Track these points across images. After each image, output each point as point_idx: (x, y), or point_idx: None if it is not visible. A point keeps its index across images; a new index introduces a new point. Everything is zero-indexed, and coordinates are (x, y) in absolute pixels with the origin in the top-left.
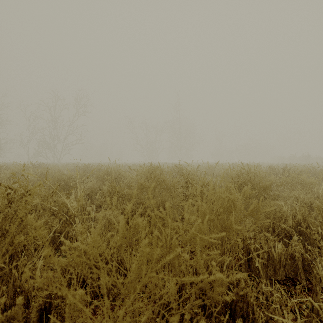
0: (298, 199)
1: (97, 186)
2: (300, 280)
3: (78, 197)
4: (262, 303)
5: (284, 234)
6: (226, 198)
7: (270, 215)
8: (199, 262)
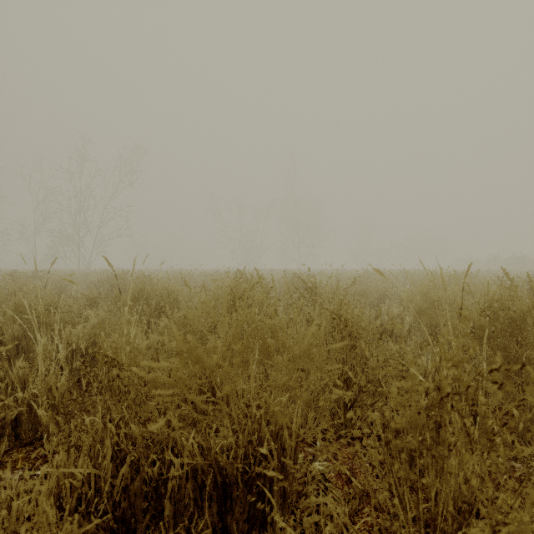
0: None
1: (110, 327)
2: None
3: None
4: None
5: None
6: None
7: None
8: None
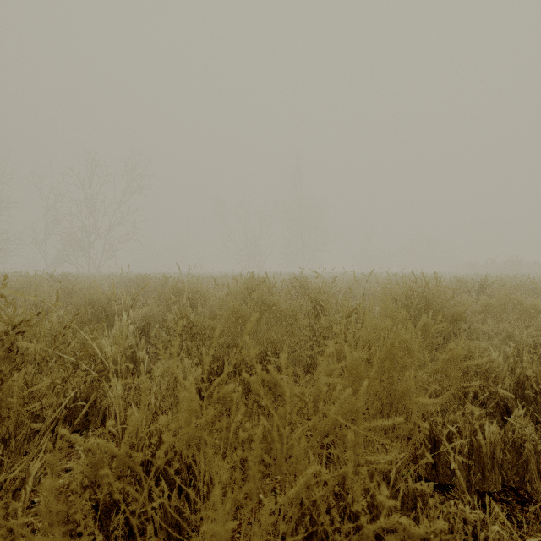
0: (512, 337)
1: (159, 313)
2: (531, 493)
3: (117, 335)
4: (463, 540)
5: (494, 403)
6: (395, 340)
7: (468, 368)
8: (348, 477)
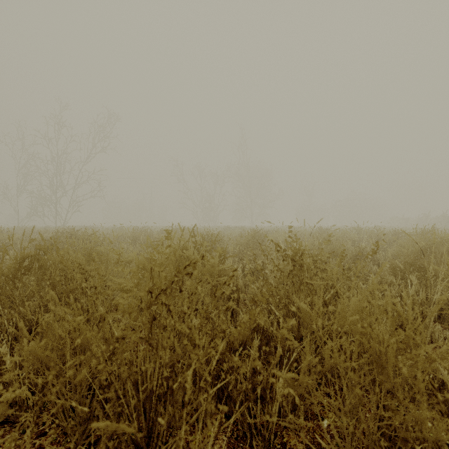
0: None
1: None
2: None
3: None
4: None
5: None
6: None
7: None
8: None
